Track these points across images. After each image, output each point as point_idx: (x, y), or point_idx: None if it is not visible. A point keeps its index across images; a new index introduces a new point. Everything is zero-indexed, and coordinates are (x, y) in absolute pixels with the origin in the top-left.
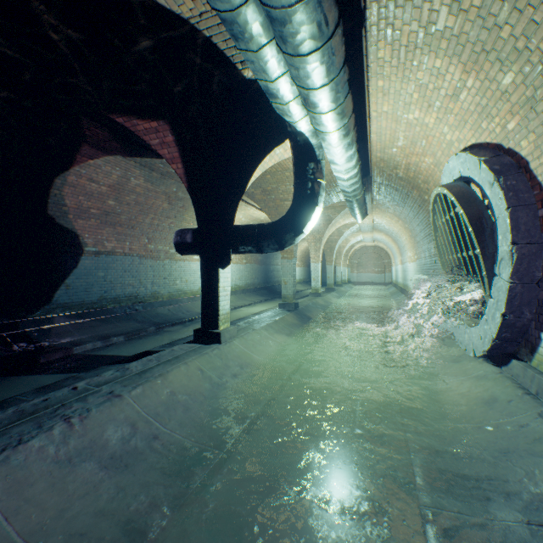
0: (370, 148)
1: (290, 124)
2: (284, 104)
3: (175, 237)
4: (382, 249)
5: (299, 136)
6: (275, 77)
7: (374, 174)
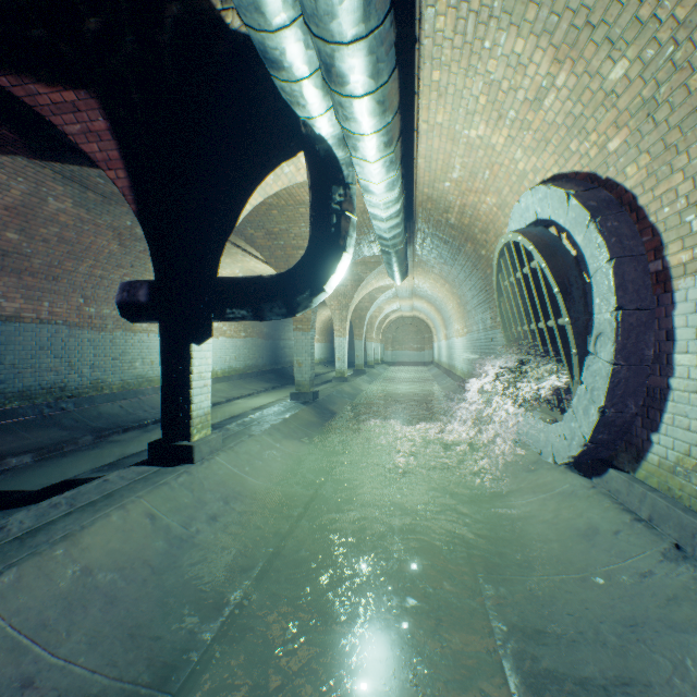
0: (416, 179)
1: (305, 120)
2: (294, 81)
3: (119, 292)
4: (422, 320)
5: (318, 142)
6: (277, 23)
7: (419, 219)
